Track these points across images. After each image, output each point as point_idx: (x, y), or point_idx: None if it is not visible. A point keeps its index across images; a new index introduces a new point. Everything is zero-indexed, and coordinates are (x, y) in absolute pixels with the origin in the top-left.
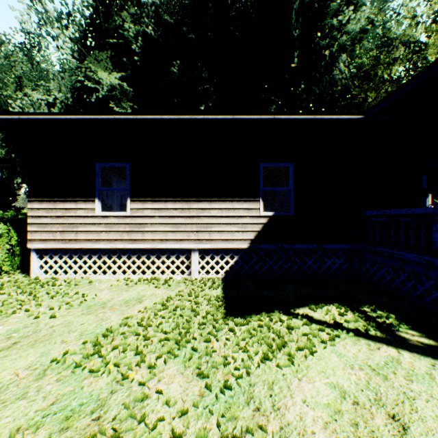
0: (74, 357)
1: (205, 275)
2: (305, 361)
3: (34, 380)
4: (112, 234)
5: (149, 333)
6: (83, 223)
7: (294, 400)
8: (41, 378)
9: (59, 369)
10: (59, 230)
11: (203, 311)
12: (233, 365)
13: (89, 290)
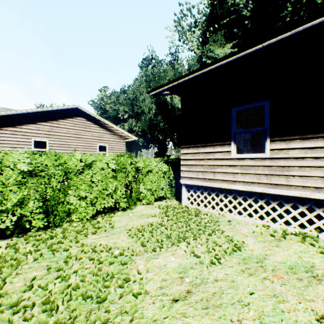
0: None
1: None
2: None
3: None
4: (247, 176)
5: None
6: (219, 165)
7: None
8: None
9: None
10: (200, 171)
11: None
12: None
13: (232, 232)
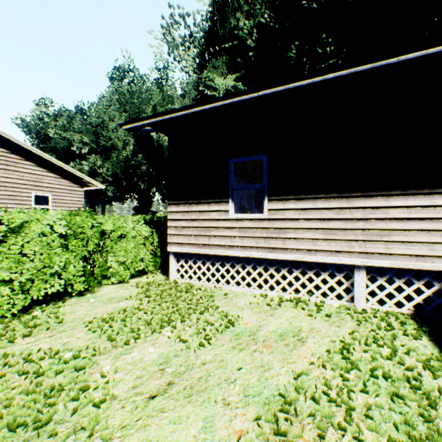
0: None
1: (376, 305)
2: None
3: None
4: (246, 240)
5: (362, 433)
6: (215, 227)
7: None
8: None
9: None
10: (193, 234)
11: (437, 394)
12: None
13: (228, 306)
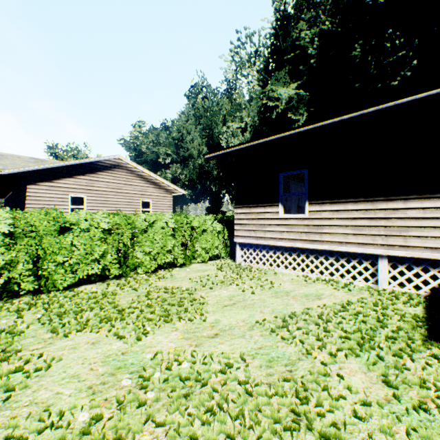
0: (269, 324)
1: (397, 288)
2: None
3: (247, 330)
4: (292, 234)
5: (328, 327)
6: (269, 224)
7: None
8: (251, 330)
9: (260, 329)
10: (253, 230)
11: (392, 326)
12: (433, 392)
13: (275, 279)
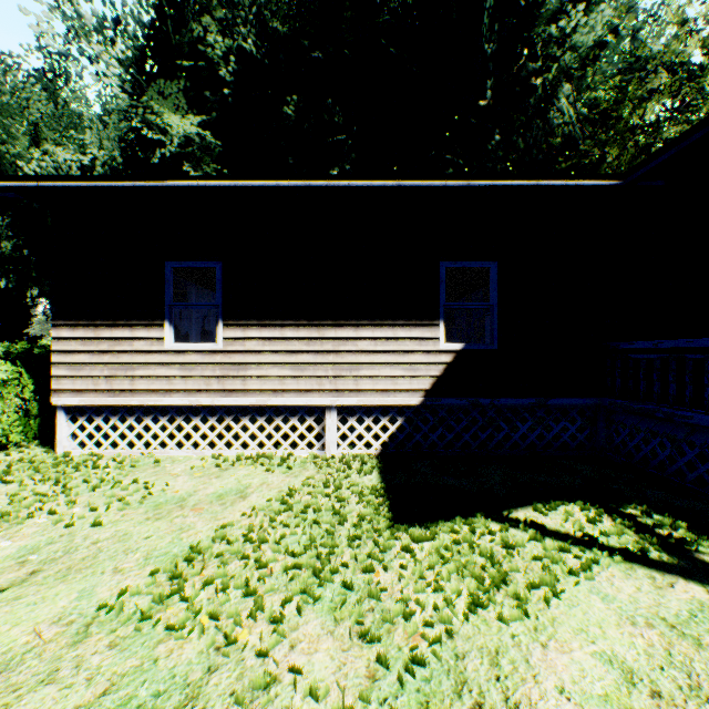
0: (138, 600)
1: (348, 450)
2: (547, 610)
3: (69, 646)
4: (192, 381)
5: (265, 555)
6: (143, 362)
7: (542, 688)
8: (81, 642)
9: (112, 624)
10: (104, 375)
11: (353, 514)
12: (419, 616)
13: (156, 476)
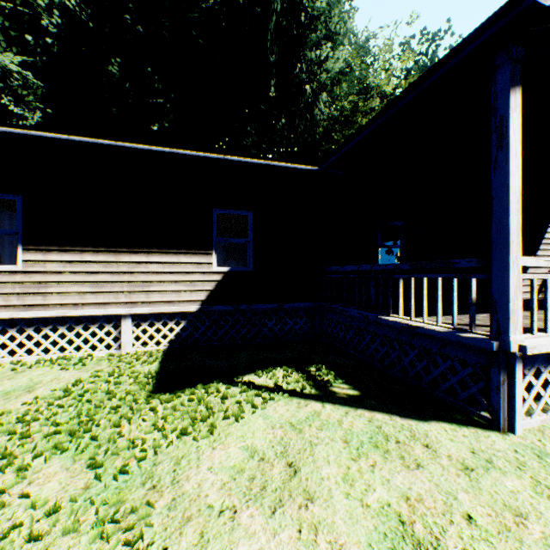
0: None
1: (142, 348)
2: (228, 429)
3: None
4: None
5: (32, 429)
6: None
7: (200, 470)
8: None
9: None
10: None
11: (124, 392)
12: (141, 447)
13: None
